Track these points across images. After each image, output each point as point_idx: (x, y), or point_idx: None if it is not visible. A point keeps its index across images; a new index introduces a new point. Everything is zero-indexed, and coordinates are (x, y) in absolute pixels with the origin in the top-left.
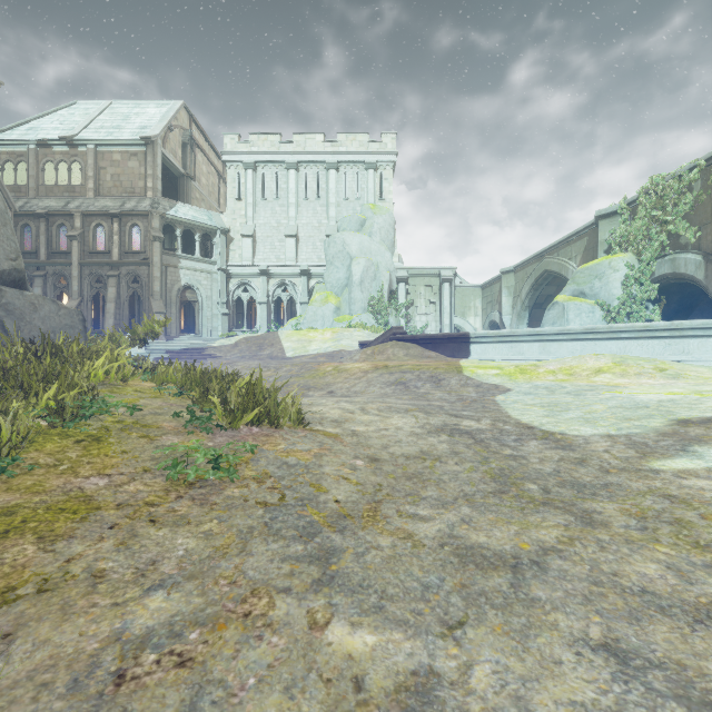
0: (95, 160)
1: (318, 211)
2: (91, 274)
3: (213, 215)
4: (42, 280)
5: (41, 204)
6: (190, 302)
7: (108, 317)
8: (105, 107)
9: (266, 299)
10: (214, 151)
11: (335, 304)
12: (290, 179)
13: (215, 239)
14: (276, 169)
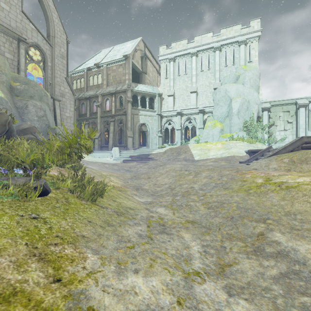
0: (106, 71)
1: (209, 76)
2: (104, 121)
3: (154, 88)
4: (87, 125)
5: (88, 94)
6: (144, 131)
7: (110, 140)
8: (111, 49)
9: (180, 127)
10: (155, 61)
11: (220, 127)
12: (193, 62)
13: (155, 100)
14: (185, 58)
